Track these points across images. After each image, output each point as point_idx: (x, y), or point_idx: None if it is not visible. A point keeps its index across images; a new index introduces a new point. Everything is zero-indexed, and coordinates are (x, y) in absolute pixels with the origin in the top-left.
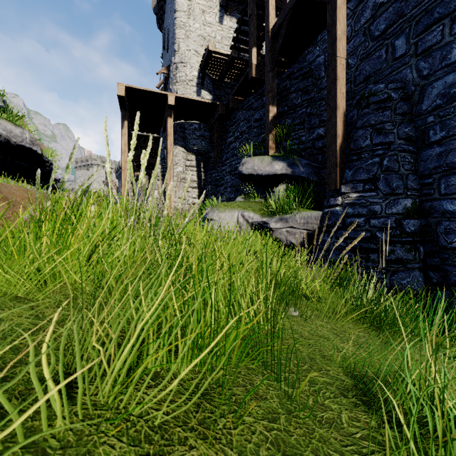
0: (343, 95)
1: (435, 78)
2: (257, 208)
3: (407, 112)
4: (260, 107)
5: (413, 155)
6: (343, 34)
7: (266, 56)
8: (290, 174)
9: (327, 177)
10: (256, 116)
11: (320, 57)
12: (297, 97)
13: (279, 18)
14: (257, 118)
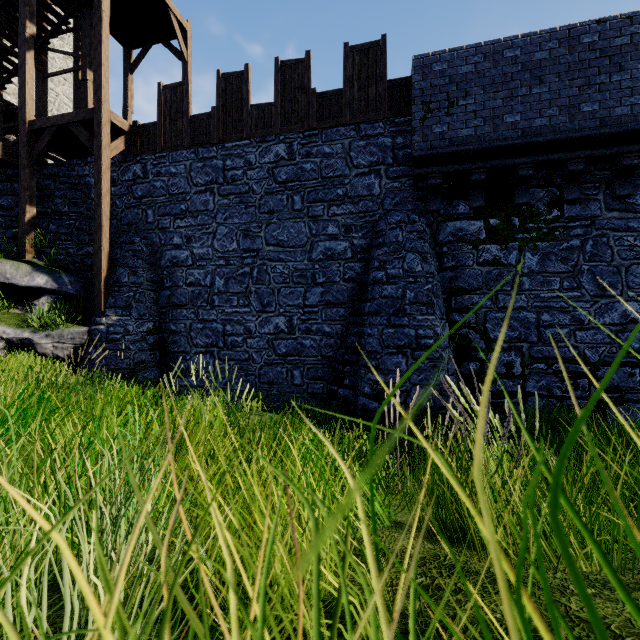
0: (108, 239)
1: (168, 248)
2: (14, 323)
3: (154, 263)
4: (9, 193)
5: (156, 293)
6: (108, 193)
7: (21, 146)
8: (56, 290)
9: (94, 300)
10: (3, 202)
11: (90, 178)
12: (64, 205)
13: (41, 121)
14: (4, 205)
